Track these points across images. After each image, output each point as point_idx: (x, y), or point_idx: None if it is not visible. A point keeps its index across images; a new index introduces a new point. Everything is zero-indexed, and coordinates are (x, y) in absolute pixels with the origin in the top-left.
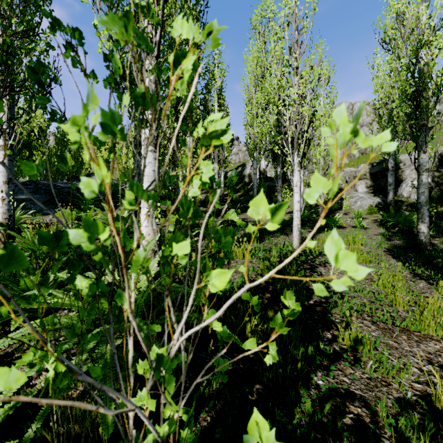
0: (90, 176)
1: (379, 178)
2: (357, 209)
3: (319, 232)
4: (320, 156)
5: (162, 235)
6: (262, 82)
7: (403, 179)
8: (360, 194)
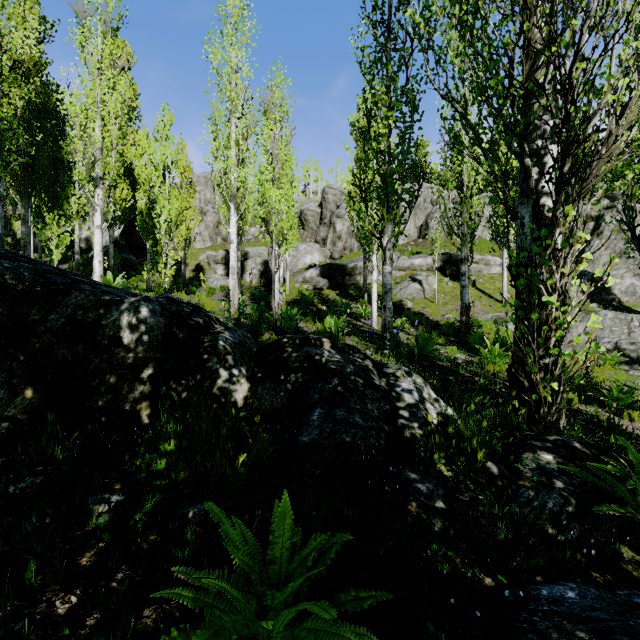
0: None
1: None
2: (214, 287)
3: None
4: (182, 238)
5: None
6: None
7: (247, 267)
8: (217, 275)
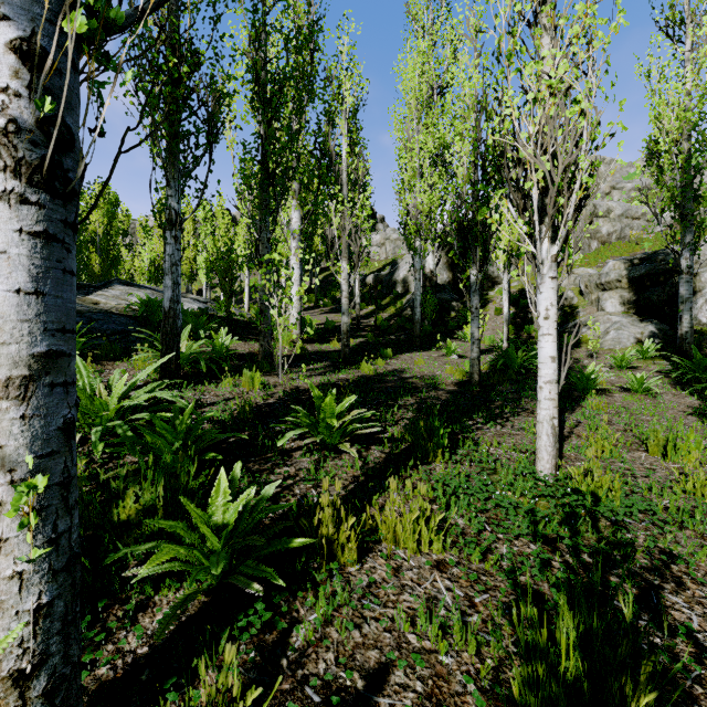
0: (110, 285)
1: (647, 287)
2: (612, 346)
3: (566, 410)
4: None
5: (198, 447)
6: (429, 114)
7: (696, 289)
8: (613, 316)
